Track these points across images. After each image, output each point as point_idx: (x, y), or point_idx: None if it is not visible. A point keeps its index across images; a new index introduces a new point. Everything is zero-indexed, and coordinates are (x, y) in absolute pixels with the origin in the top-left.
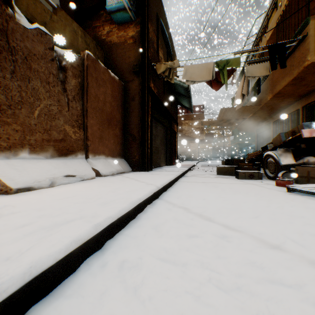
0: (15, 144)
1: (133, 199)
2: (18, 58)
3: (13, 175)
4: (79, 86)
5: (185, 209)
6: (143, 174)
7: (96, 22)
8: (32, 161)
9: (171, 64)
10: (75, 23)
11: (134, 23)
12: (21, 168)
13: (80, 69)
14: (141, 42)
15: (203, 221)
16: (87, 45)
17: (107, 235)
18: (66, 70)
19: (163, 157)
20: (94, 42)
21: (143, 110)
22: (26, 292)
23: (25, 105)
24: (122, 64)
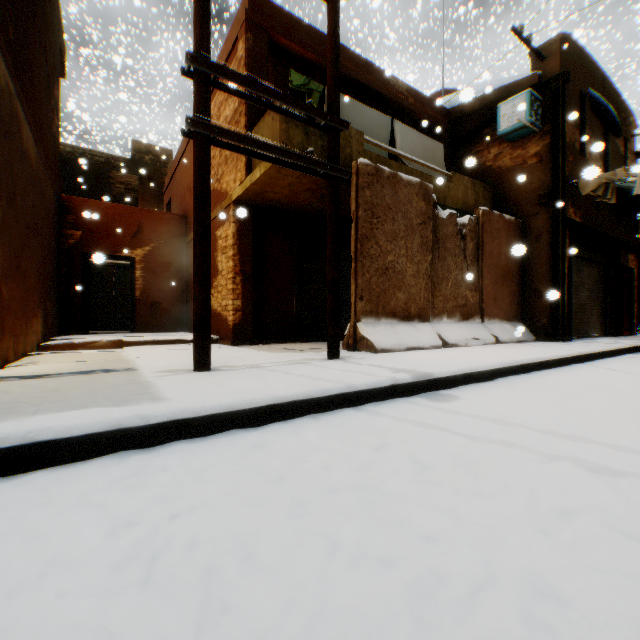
0: (440, 312)
1: (553, 354)
2: (440, 245)
3: (446, 335)
4: (475, 248)
5: (609, 369)
6: (556, 344)
7: (477, 145)
8: (449, 324)
9: (606, 176)
10: (465, 177)
11: (537, 134)
12: (447, 329)
13: (476, 229)
14: (550, 158)
15: (624, 373)
16: (476, 193)
17: (540, 366)
18: (465, 237)
19: (595, 321)
20: (482, 183)
21: (555, 255)
22: (520, 367)
23: (444, 280)
24: (518, 193)
